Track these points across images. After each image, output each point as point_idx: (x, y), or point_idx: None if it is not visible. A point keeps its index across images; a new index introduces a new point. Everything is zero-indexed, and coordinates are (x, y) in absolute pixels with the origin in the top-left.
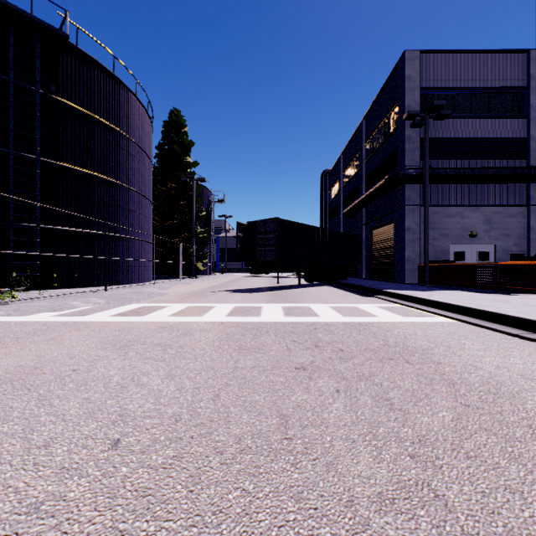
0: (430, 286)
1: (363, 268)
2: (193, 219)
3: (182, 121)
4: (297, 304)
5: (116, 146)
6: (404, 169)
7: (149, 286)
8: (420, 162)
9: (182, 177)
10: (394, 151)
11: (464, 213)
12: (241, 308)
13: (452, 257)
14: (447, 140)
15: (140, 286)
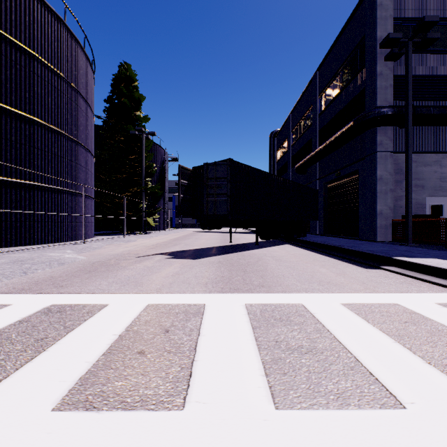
0: (414, 245)
1: (317, 224)
2: (142, 174)
3: (132, 74)
4: (275, 295)
5: (32, 74)
6: (379, 108)
7: (72, 245)
8: (393, 103)
9: (131, 130)
10: (358, 94)
11: (442, 161)
12: (153, 319)
13: (428, 211)
14: (423, 78)
15: (60, 246)
